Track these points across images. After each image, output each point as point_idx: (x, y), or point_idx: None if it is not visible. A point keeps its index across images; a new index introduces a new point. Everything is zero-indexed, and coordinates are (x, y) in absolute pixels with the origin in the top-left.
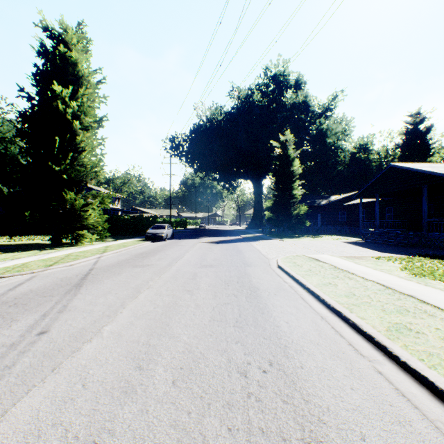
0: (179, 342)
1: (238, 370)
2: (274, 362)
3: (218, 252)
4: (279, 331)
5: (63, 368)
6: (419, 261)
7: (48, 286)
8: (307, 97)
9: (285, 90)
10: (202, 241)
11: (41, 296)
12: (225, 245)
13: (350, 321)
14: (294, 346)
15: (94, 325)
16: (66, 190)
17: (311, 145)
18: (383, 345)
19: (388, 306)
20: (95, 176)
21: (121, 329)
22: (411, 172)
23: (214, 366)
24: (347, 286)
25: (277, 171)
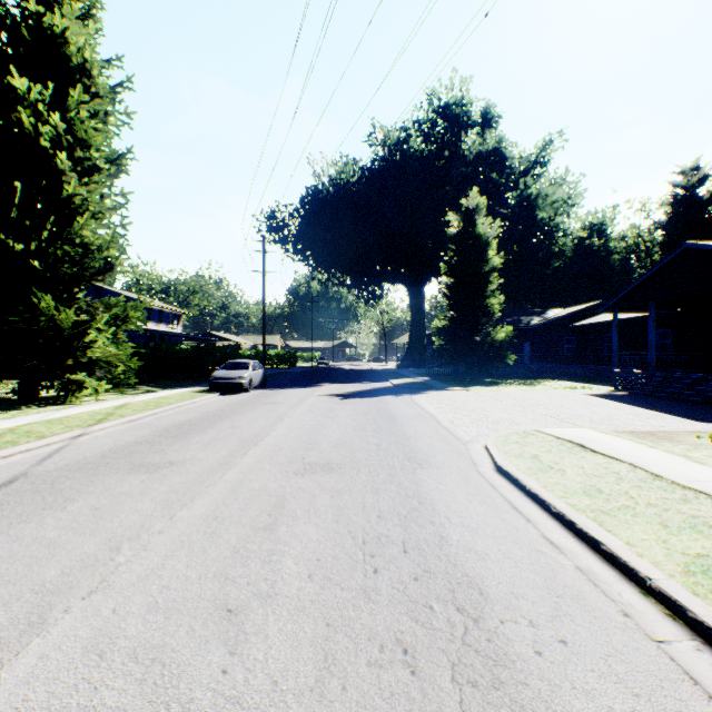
0: None
1: None
2: None
3: (347, 422)
4: None
5: None
6: None
7: None
8: (502, 142)
9: (464, 130)
10: (318, 393)
11: None
12: (363, 403)
13: None
14: None
15: None
16: (36, 291)
17: (510, 224)
18: None
19: None
20: (108, 267)
21: None
22: None
23: None
24: None
25: (457, 263)
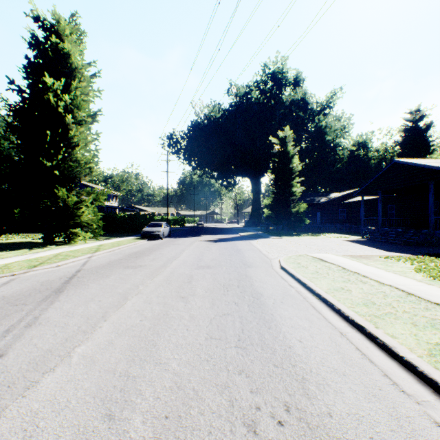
0: (166, 372)
1: (245, 421)
2: (291, 406)
3: (216, 252)
4: (292, 354)
5: (5, 418)
6: (431, 261)
7: (24, 291)
8: (306, 94)
9: (283, 87)
10: (200, 240)
11: (13, 305)
12: (224, 244)
13: (378, 340)
14: (314, 378)
15: (64, 345)
16: (57, 186)
17: (310, 142)
18: (431, 378)
19: (419, 318)
20: (89, 172)
21: (95, 352)
22: (417, 168)
23: (211, 414)
24: (362, 291)
25: (277, 167)
